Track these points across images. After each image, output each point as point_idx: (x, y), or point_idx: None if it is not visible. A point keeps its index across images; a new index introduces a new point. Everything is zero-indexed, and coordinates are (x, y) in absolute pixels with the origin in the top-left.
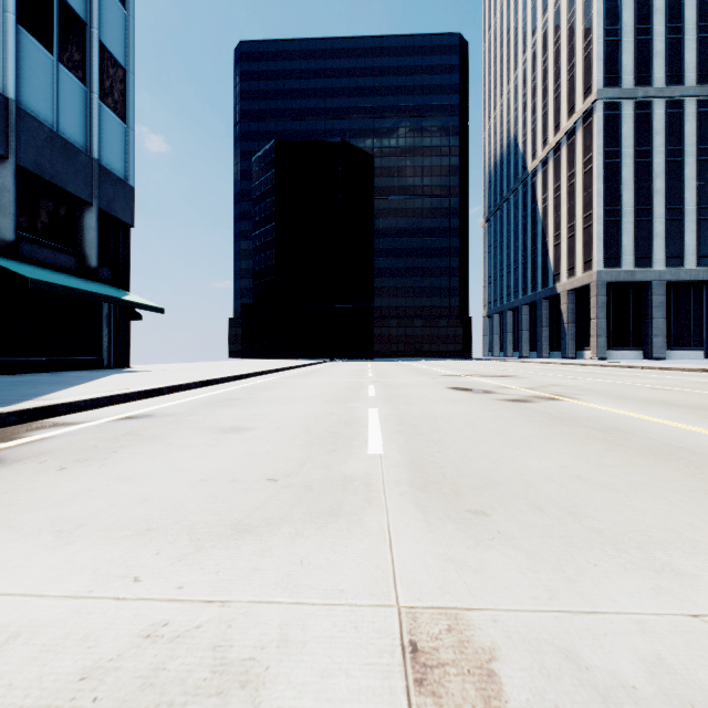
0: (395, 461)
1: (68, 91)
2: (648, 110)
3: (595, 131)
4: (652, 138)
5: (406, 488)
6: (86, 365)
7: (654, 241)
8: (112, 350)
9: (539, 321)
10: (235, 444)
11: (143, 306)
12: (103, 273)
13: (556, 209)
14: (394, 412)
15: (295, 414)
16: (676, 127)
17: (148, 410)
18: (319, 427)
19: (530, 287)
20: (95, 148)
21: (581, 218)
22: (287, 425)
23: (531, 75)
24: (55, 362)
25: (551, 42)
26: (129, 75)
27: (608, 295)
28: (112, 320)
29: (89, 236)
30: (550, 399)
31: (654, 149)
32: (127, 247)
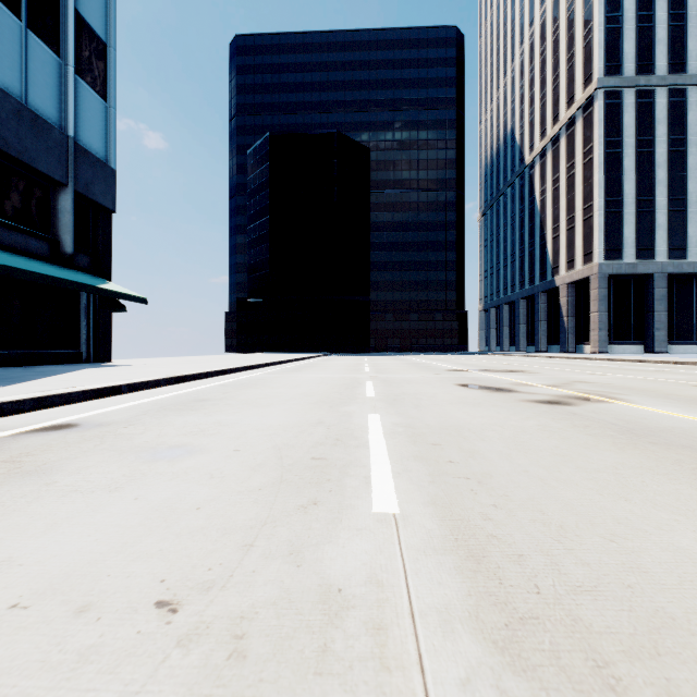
0: (424, 536)
1: (38, 61)
2: (650, 98)
3: (596, 120)
4: (654, 128)
5: (471, 648)
6: (62, 359)
7: (656, 233)
8: (91, 343)
9: (537, 315)
10: (154, 484)
11: (122, 296)
12: (81, 261)
13: (555, 201)
14: (402, 419)
15: (271, 423)
16: (679, 116)
17: (80, 417)
18: (297, 447)
19: (527, 280)
20: (71, 125)
21: (581, 210)
22: (252, 443)
23: (529, 67)
24: (25, 355)
25: (549, 32)
26: (111, 51)
27: (609, 288)
28: (91, 311)
29: (63, 219)
30: (591, 401)
31: (656, 139)
32: (108, 233)
